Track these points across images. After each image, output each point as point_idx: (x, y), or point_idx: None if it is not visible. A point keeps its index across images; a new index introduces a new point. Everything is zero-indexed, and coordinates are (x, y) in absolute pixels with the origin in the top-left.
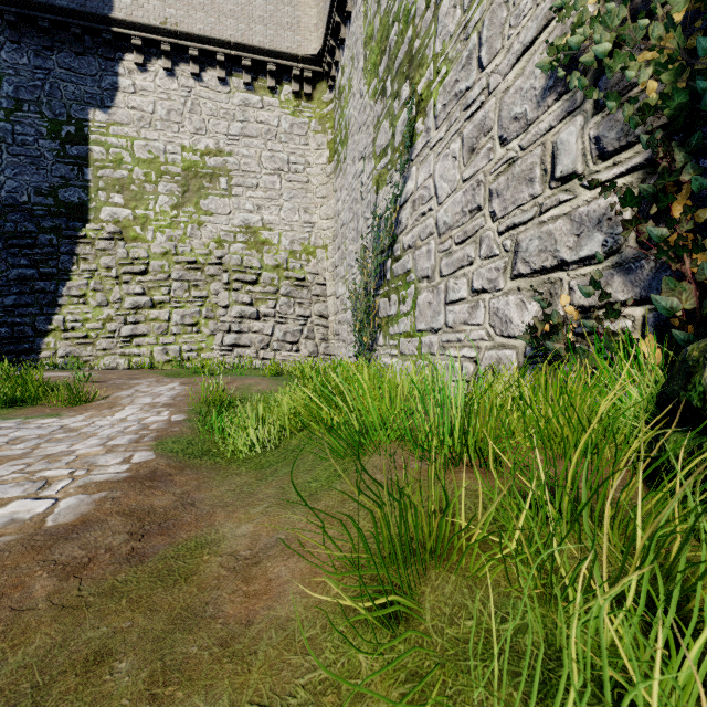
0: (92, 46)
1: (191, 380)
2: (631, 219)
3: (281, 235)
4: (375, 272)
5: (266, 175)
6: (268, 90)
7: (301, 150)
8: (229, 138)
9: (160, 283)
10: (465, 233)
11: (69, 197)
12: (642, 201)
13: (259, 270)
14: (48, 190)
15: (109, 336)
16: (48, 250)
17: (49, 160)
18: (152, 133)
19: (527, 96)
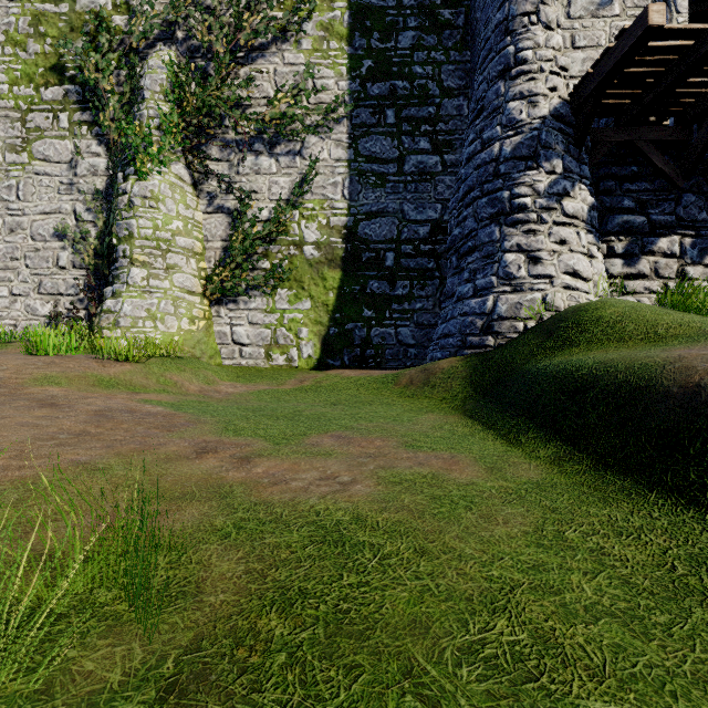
0: None
1: None
2: (83, 289)
3: None
4: None
5: None
6: None
7: None
8: None
9: None
10: (7, 266)
11: None
12: (85, 284)
13: None
14: None
15: None
16: None
17: None
18: None
19: (47, 231)
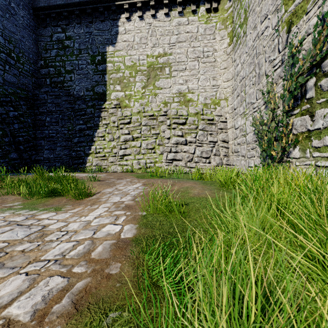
0: (107, 16)
1: (149, 181)
2: None
3: (198, 95)
4: (290, 95)
5: (190, 61)
6: (191, 12)
7: (210, 43)
8: (170, 45)
9: (136, 127)
10: None
11: (98, 90)
12: None
13: (186, 116)
14: (90, 88)
15: (114, 155)
16: (90, 116)
17: (91, 74)
18: (133, 51)
19: None
